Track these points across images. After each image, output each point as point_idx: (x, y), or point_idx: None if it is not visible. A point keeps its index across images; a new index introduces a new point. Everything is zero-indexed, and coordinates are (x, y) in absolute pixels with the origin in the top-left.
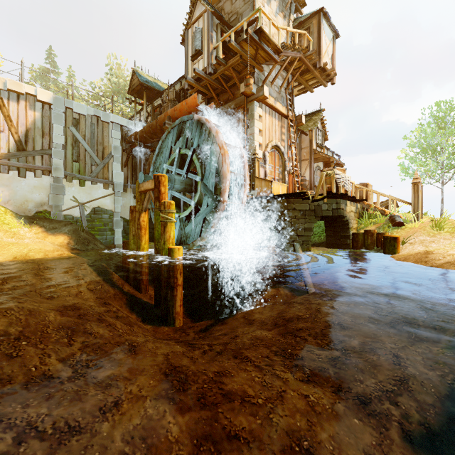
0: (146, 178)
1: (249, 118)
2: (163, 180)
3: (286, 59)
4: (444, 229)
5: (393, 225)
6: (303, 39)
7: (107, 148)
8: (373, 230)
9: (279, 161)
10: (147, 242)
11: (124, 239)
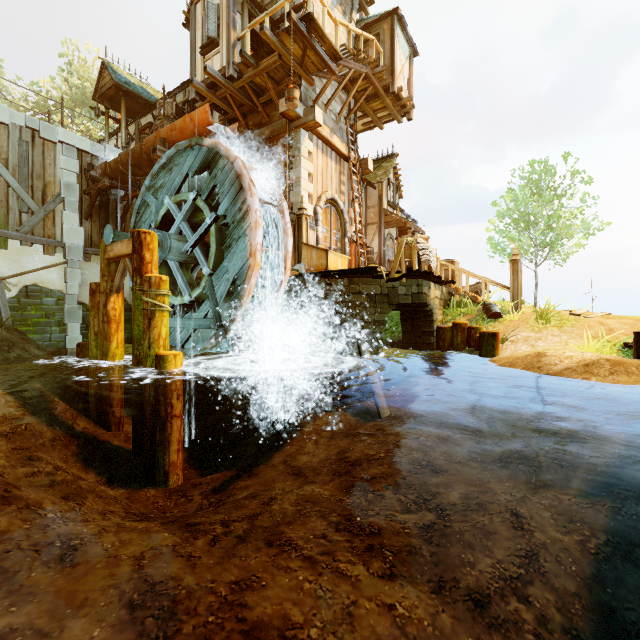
0: (117, 235)
1: (292, 153)
2: (149, 241)
3: (348, 72)
4: (551, 322)
5: (489, 317)
6: (370, 50)
7: (52, 186)
8: (464, 324)
9: (336, 222)
10: (121, 344)
11: (86, 340)
